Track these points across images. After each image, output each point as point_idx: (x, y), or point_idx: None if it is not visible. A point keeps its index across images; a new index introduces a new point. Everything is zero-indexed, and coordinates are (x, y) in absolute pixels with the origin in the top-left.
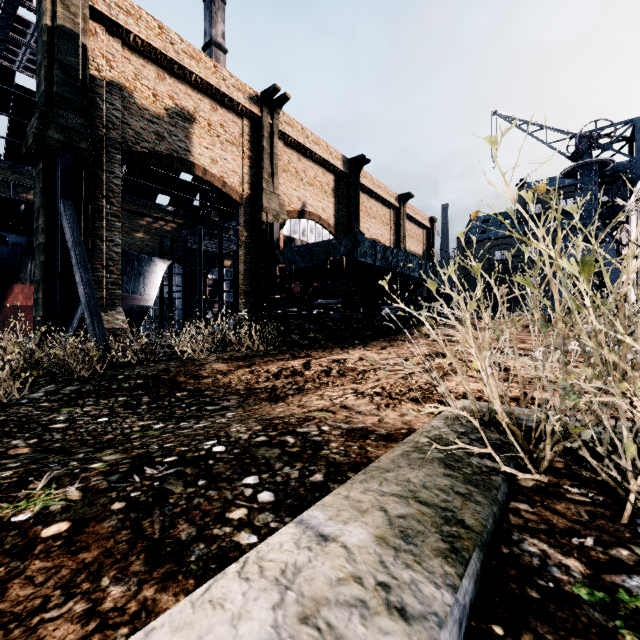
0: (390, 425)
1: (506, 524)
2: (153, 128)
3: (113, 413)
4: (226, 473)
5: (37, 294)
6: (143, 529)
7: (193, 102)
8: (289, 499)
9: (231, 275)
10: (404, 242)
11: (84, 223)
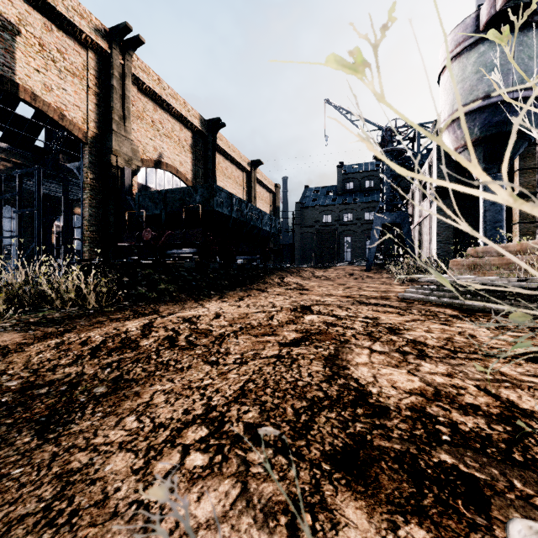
0: None
1: None
2: None
3: None
4: None
5: None
6: None
7: (16, 11)
8: None
9: None
10: (255, 202)
11: None
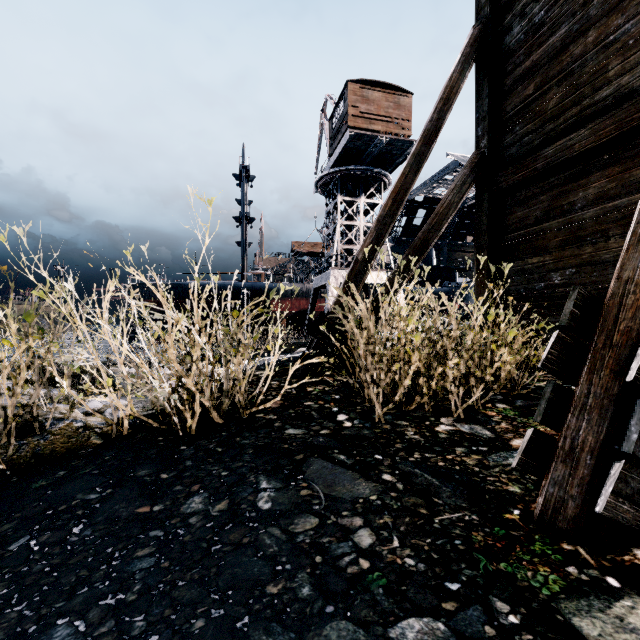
0: None
1: None
2: None
3: None
4: None
5: None
6: None
7: None
8: None
9: None
10: None
11: None
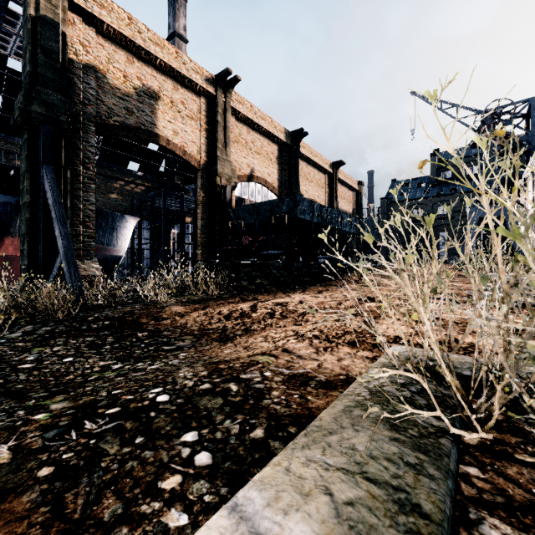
0: (329, 371)
1: (459, 496)
2: (123, 104)
3: (78, 353)
4: (166, 428)
5: (23, 246)
6: (64, 505)
7: (158, 82)
8: (227, 462)
9: (191, 230)
10: (337, 202)
11: (63, 185)
